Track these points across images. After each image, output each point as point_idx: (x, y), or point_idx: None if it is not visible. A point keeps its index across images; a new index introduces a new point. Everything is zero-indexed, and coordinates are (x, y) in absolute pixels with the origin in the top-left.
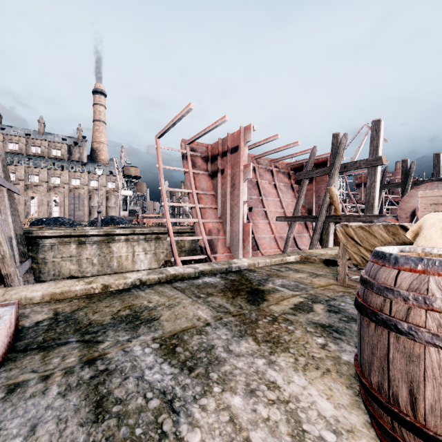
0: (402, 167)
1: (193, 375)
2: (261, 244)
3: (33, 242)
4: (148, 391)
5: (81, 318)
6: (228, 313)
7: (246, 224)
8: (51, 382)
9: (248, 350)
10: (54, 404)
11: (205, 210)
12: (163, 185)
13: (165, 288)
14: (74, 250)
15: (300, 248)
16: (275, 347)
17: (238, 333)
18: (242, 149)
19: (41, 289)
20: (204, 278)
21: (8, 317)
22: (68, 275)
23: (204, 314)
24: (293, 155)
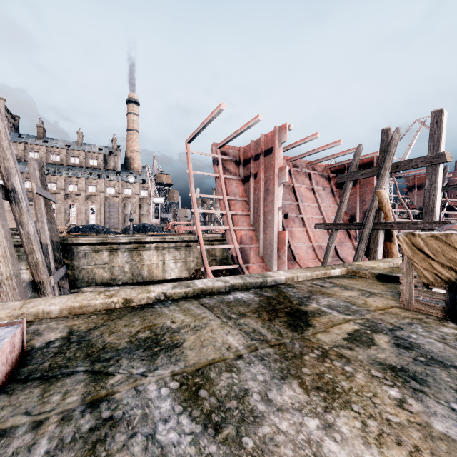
0: None
1: (220, 438)
2: (297, 254)
3: (68, 249)
4: None
5: (96, 340)
6: (264, 342)
7: (282, 231)
8: (42, 432)
9: (293, 401)
10: None
11: (237, 217)
12: (193, 191)
13: (191, 304)
14: (106, 257)
15: (341, 259)
16: (330, 398)
17: (279, 373)
18: (276, 151)
19: (59, 303)
20: (235, 294)
21: (8, 340)
22: (101, 282)
23: (236, 342)
24: (333, 156)
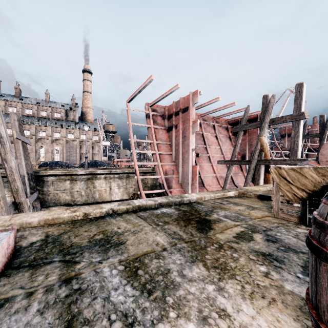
0: (319, 121)
1: (152, 298)
2: (205, 182)
3: (40, 179)
4: (112, 312)
5: (65, 241)
6: (181, 240)
7: (194, 166)
8: (33, 298)
9: (199, 275)
10: (33, 321)
11: (163, 155)
12: (132, 137)
13: (131, 216)
14: (68, 185)
15: (236, 185)
16: (222, 273)
17: (190, 259)
18: (191, 109)
19: (37, 216)
20: (161, 209)
21: (6, 240)
22: (64, 203)
23: (162, 240)
24: (230, 113)
